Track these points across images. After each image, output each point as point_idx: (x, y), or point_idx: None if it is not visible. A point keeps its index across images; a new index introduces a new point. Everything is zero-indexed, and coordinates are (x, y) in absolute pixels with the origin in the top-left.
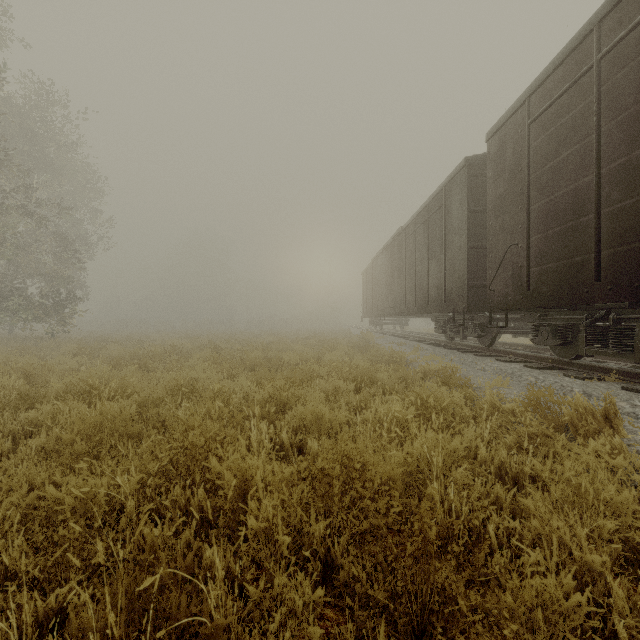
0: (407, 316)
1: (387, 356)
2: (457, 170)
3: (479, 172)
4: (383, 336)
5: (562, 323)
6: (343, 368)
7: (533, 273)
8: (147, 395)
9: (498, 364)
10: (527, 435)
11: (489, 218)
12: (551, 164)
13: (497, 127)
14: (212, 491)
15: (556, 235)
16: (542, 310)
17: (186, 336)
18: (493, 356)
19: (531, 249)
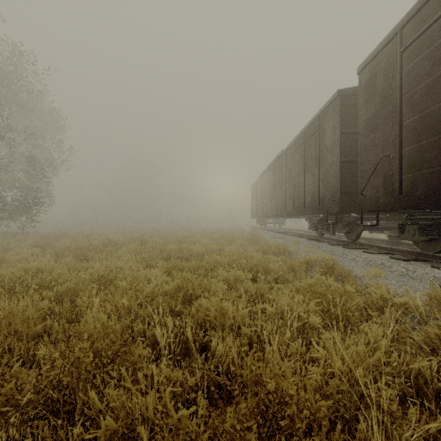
0: (285, 217)
1: (273, 248)
2: (330, 101)
3: (349, 102)
4: (267, 232)
5: (430, 222)
6: (241, 259)
7: (405, 179)
8: (69, 286)
9: (366, 255)
10: (437, 337)
11: (360, 136)
12: (425, 82)
13: (368, 60)
14: (101, 415)
15: (431, 144)
16: (404, 211)
17: (123, 232)
18: (359, 248)
19: (403, 159)
